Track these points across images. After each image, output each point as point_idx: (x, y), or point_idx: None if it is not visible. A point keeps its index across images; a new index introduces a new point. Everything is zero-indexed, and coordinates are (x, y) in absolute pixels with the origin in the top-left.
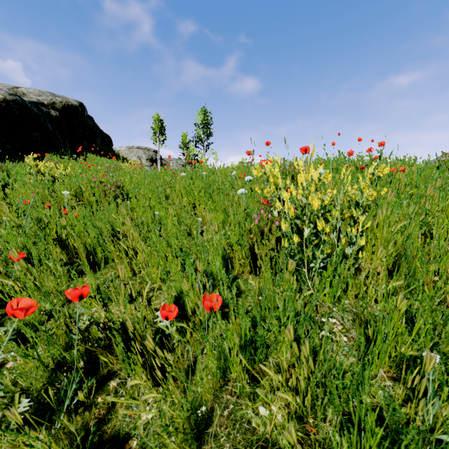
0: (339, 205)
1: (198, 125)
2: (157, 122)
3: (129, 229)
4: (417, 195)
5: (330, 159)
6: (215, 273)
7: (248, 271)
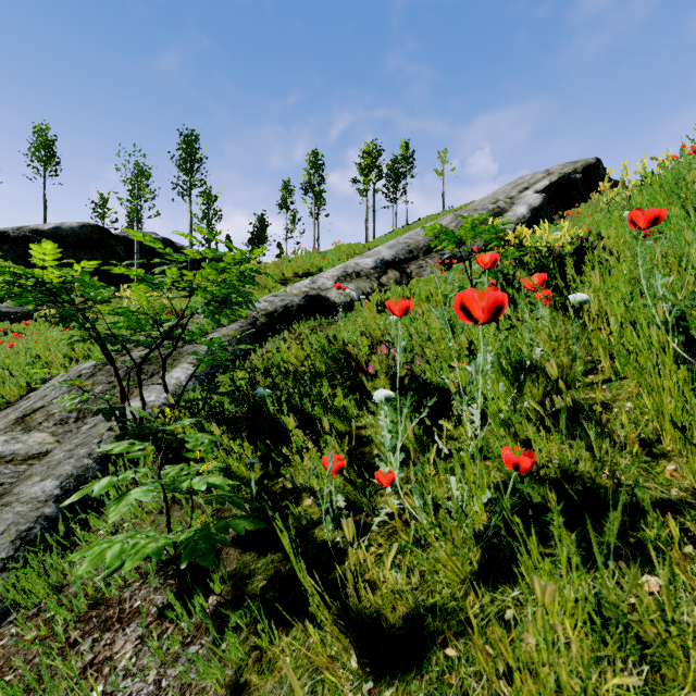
0: None
1: None
2: None
3: None
4: None
5: None
6: None
7: None
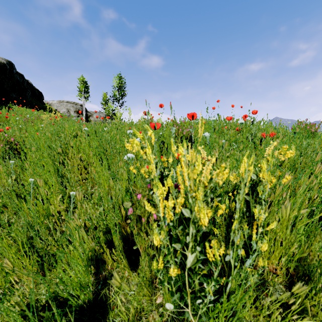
0: (239, 210)
1: (114, 87)
2: (82, 83)
3: (0, 196)
4: (299, 168)
5: (212, 121)
6: (76, 280)
7: (122, 268)
